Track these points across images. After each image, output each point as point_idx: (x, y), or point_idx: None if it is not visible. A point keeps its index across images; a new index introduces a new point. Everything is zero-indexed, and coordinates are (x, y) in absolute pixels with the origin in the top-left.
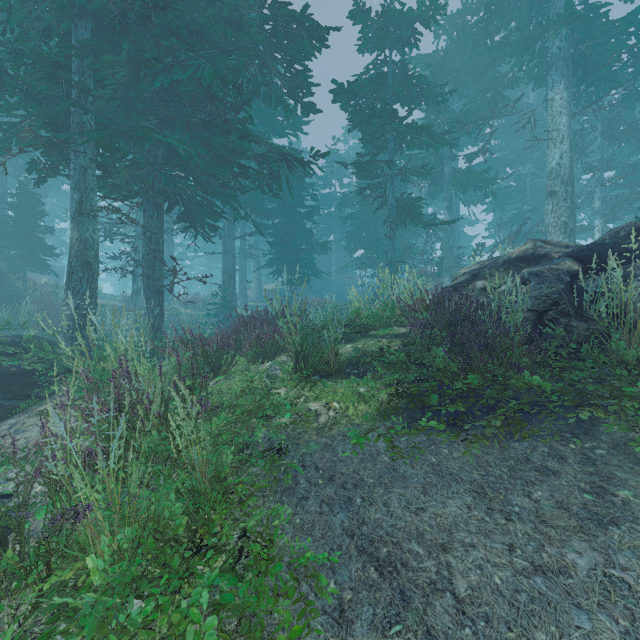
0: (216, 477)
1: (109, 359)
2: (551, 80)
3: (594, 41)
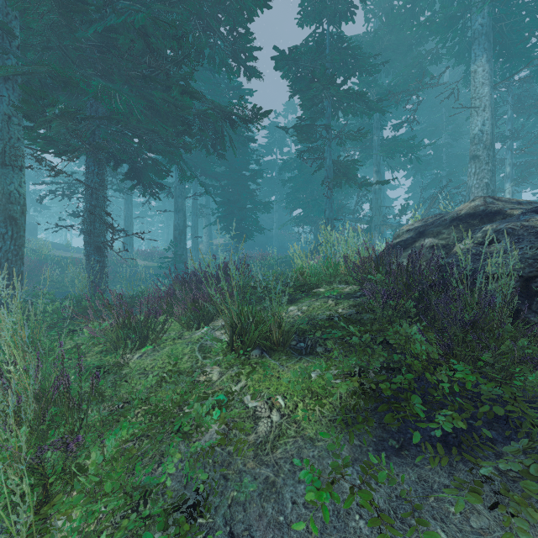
0: None
1: None
2: (474, 54)
3: (512, 19)
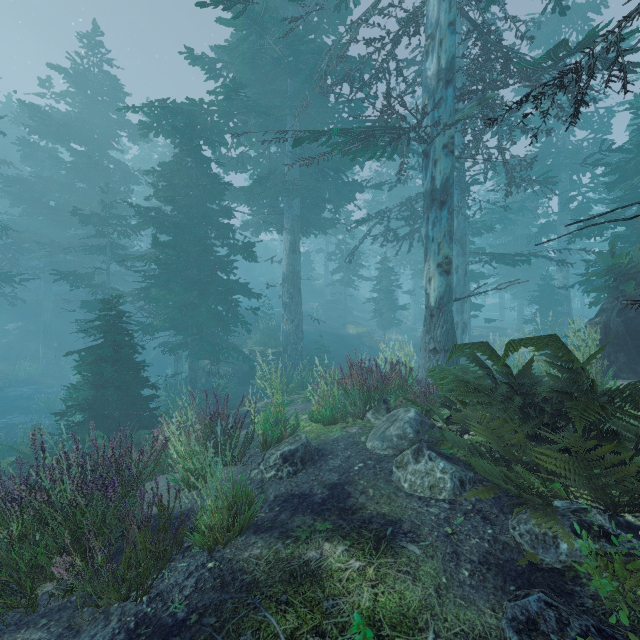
0: None
1: None
2: None
3: None
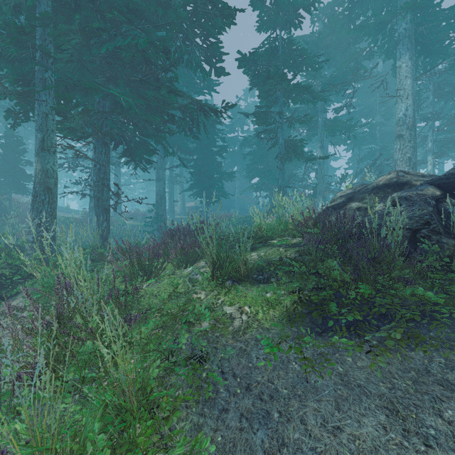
0: (143, 388)
1: (59, 268)
2: (399, 52)
3: (430, 24)
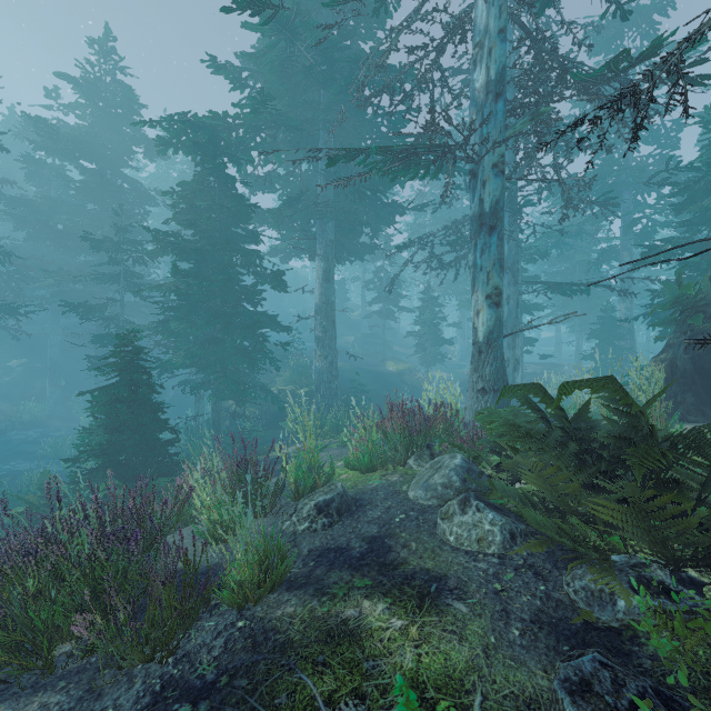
0: None
1: None
2: None
3: None
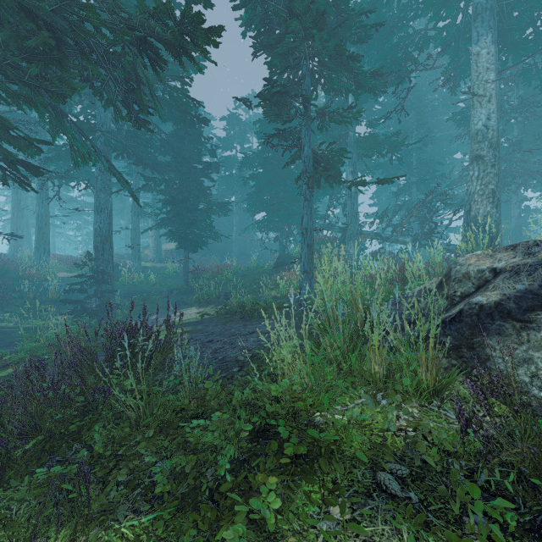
0: None
1: None
2: (476, 33)
3: None
